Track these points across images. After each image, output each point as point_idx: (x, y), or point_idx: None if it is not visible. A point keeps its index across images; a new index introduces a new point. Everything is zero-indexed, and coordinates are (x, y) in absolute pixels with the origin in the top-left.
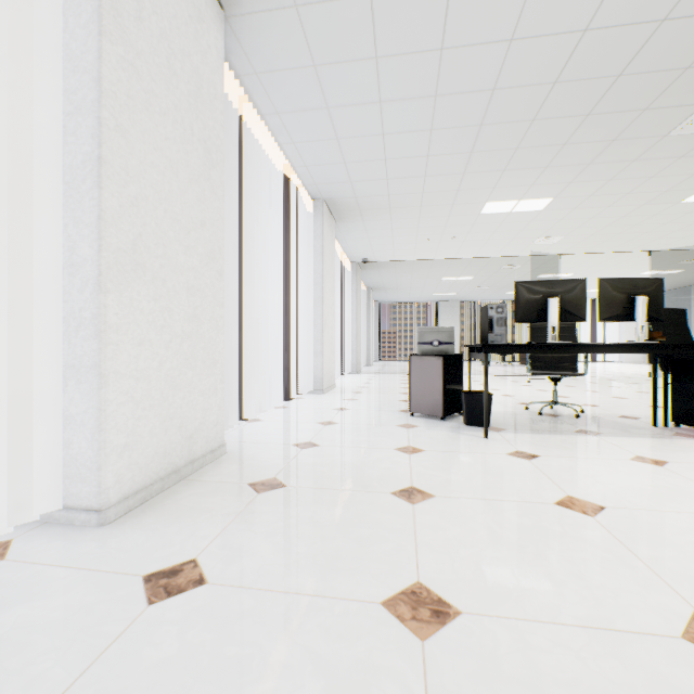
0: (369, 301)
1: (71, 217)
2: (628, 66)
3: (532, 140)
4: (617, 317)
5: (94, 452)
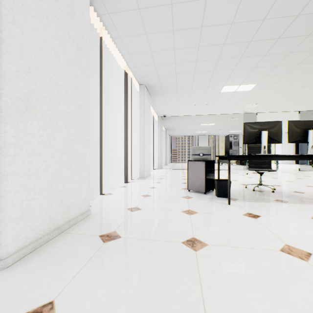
0: (166, 135)
1: None
2: (303, 9)
3: (249, 52)
4: (298, 141)
5: None
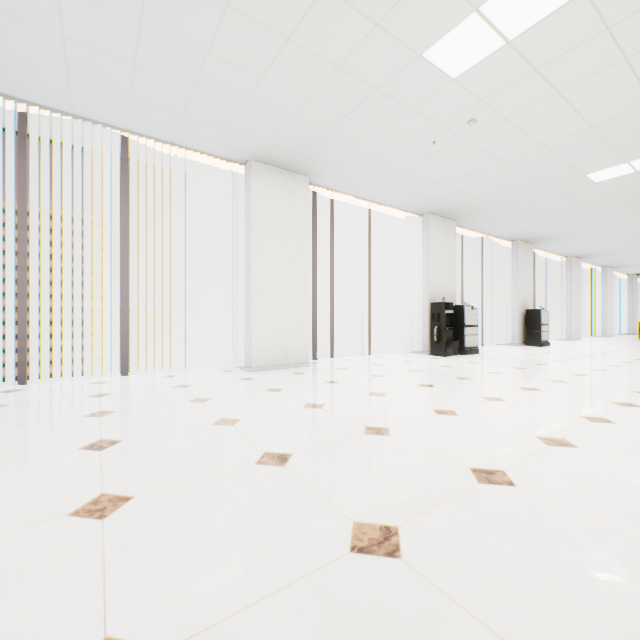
0: None
1: (565, 305)
2: None
3: None
4: None
5: (569, 332)
